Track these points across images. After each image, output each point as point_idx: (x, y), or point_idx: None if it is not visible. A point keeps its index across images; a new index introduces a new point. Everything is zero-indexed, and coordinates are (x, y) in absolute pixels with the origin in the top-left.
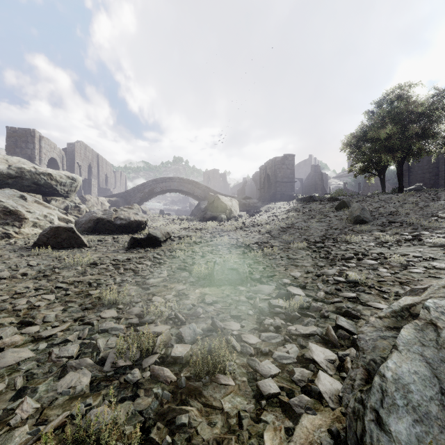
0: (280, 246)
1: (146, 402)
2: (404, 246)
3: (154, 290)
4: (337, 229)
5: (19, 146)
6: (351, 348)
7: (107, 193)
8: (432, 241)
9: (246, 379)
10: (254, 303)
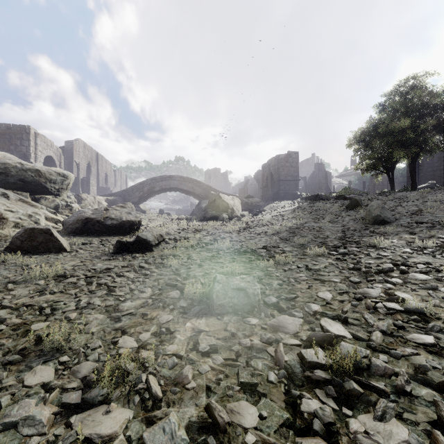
0: (293, 251)
1: None
2: None
3: (127, 323)
4: (355, 230)
5: (13, 143)
6: None
7: (106, 192)
8: None
9: None
10: (275, 355)
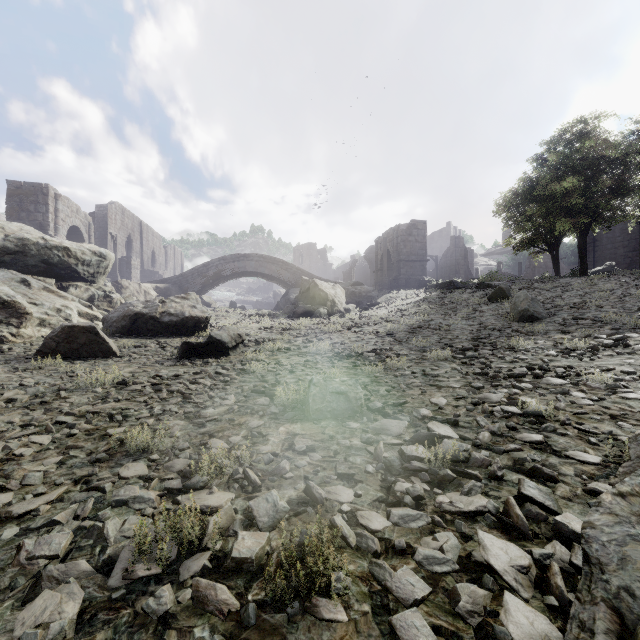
0: (410, 355)
1: None
2: (603, 356)
3: (213, 428)
4: (495, 329)
5: (25, 208)
6: (555, 542)
7: (154, 278)
8: None
9: (369, 607)
10: (375, 452)
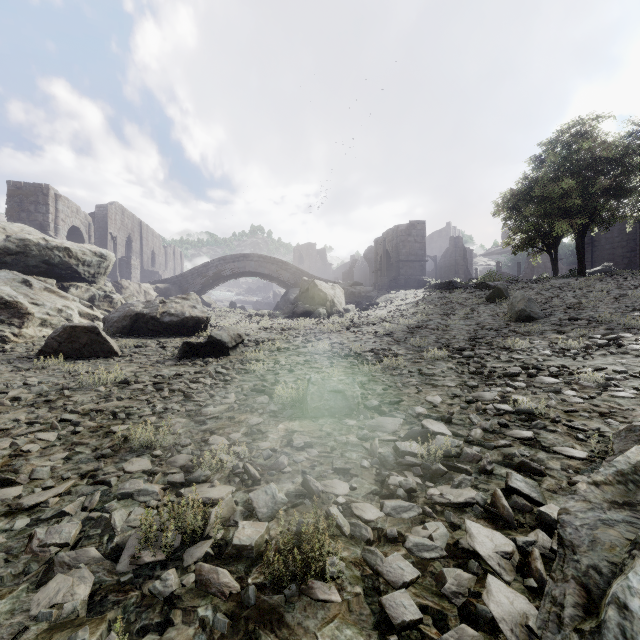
0: (407, 355)
1: (183, 638)
2: (596, 355)
3: (214, 426)
4: (492, 329)
5: (25, 209)
6: (538, 531)
7: (154, 278)
8: (639, 348)
9: (361, 589)
10: (370, 448)
